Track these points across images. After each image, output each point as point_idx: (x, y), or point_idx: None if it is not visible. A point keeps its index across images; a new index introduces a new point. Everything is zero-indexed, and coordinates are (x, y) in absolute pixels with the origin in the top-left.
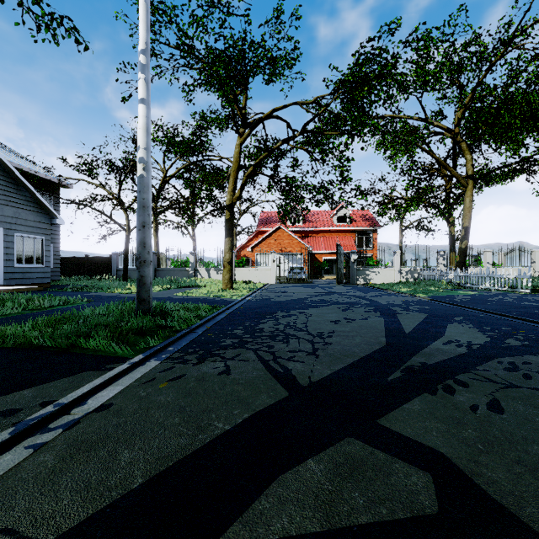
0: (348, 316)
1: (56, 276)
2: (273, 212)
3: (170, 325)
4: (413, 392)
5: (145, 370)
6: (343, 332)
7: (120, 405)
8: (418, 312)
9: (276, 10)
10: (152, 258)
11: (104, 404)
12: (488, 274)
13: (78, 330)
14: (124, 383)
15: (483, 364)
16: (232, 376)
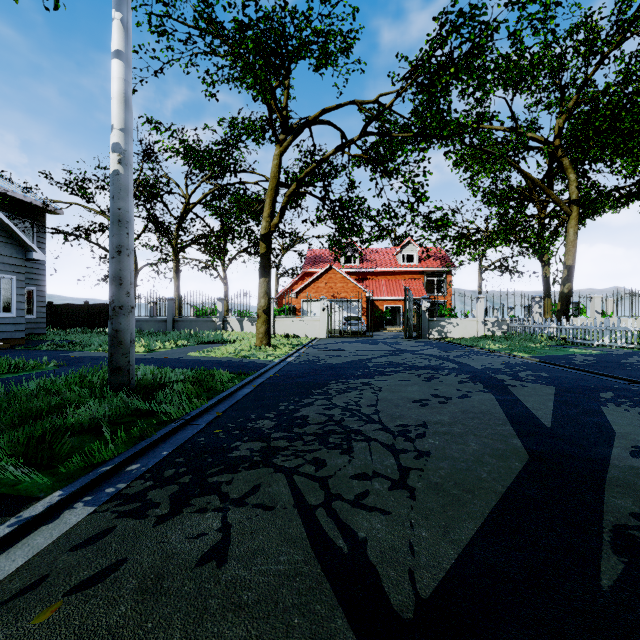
0: (437, 390)
1: (40, 329)
2: (323, 250)
3: (158, 410)
4: None
5: (44, 539)
6: (440, 424)
7: None
8: (539, 384)
9: None
10: (170, 306)
11: None
12: (607, 326)
13: None
14: None
15: None
16: (228, 569)
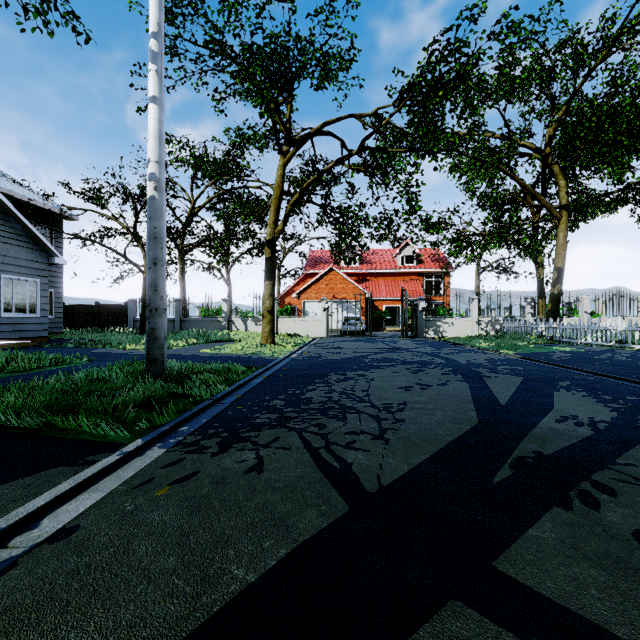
0: (421, 380)
1: (57, 328)
2: (324, 251)
3: (189, 393)
4: (536, 506)
5: (141, 463)
6: (417, 403)
7: (90, 529)
8: (511, 375)
9: None
10: (177, 307)
11: (65, 527)
12: (589, 325)
13: (61, 402)
14: (106, 487)
15: (623, 454)
16: (265, 474)
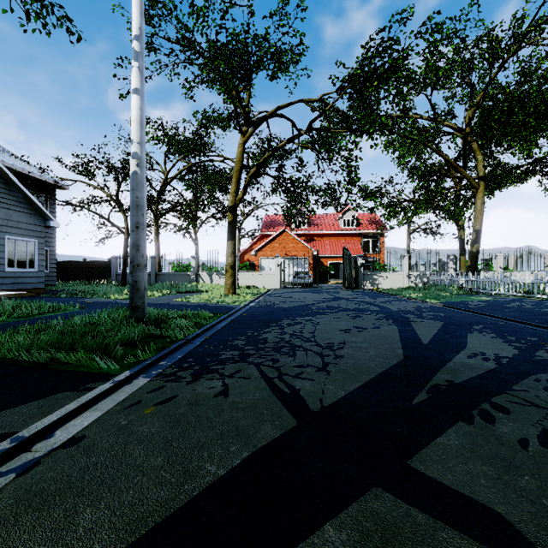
0: (358, 324)
1: (51, 281)
2: (277, 215)
3: (166, 335)
4: (445, 421)
5: (130, 390)
6: (354, 343)
7: (94, 438)
8: (434, 320)
9: (281, 1)
10: (153, 263)
11: (74, 437)
12: (501, 278)
13: (61, 341)
14: (103, 408)
15: (519, 382)
16: (230, 398)
